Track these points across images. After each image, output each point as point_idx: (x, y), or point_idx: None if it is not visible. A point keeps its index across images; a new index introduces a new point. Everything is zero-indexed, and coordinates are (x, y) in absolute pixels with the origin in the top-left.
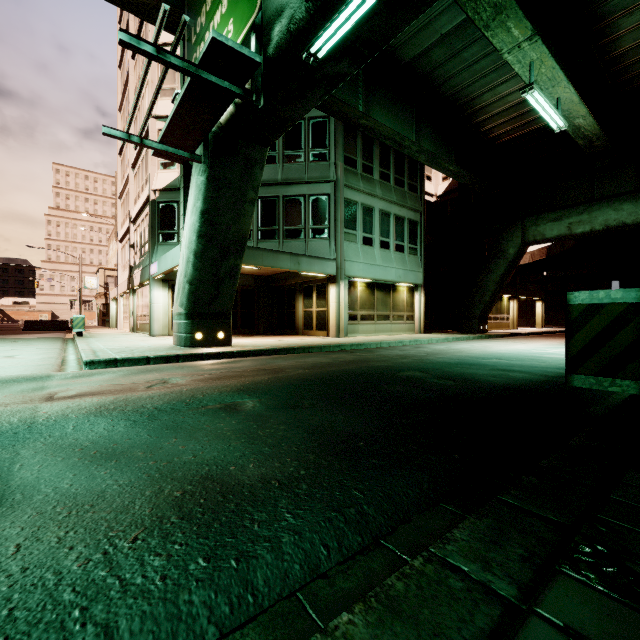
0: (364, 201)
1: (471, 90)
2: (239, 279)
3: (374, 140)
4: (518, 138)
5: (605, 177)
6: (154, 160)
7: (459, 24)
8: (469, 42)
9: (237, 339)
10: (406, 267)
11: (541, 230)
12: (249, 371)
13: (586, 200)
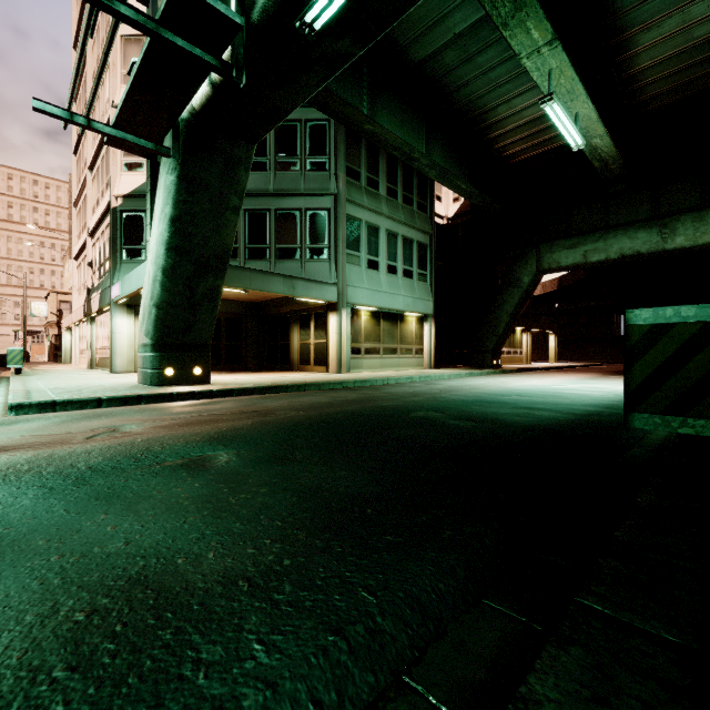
0: (369, 219)
1: (485, 101)
2: (223, 306)
3: (380, 151)
4: (533, 158)
5: (620, 203)
6: (116, 159)
7: (474, 24)
8: (484, 46)
9: (219, 376)
10: (415, 295)
11: (556, 258)
12: (229, 414)
13: (601, 227)
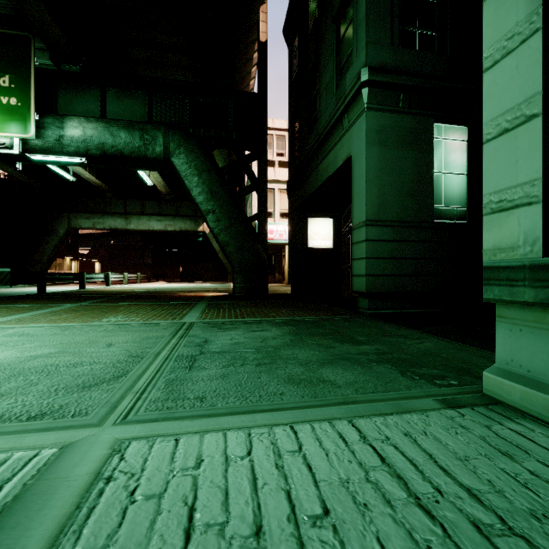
0: None
1: None
2: None
3: None
4: None
5: (112, 202)
6: None
7: None
8: None
9: None
10: None
11: (79, 222)
12: None
13: (103, 211)
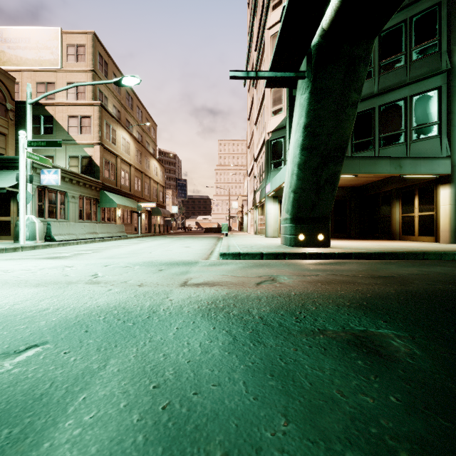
0: None
1: None
2: None
3: None
4: None
5: None
6: (268, 111)
7: None
8: None
9: (332, 241)
10: None
11: None
12: (361, 277)
13: None
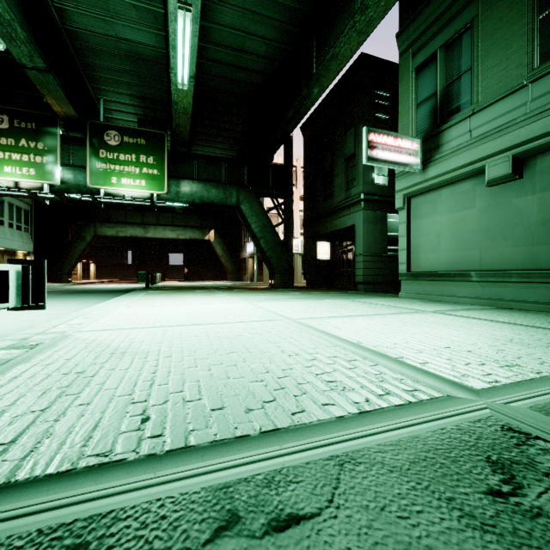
0: None
1: None
2: None
3: None
4: None
5: (131, 214)
6: None
7: None
8: None
9: None
10: (24, 240)
11: (104, 231)
12: None
13: (124, 221)
